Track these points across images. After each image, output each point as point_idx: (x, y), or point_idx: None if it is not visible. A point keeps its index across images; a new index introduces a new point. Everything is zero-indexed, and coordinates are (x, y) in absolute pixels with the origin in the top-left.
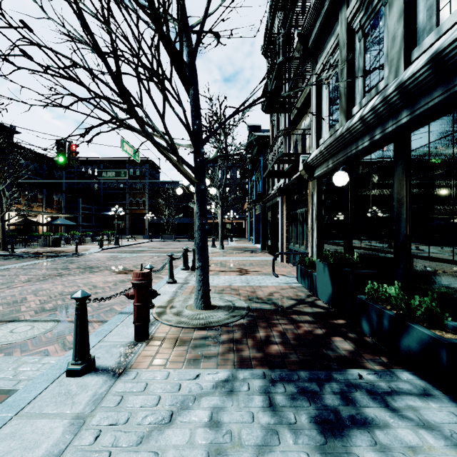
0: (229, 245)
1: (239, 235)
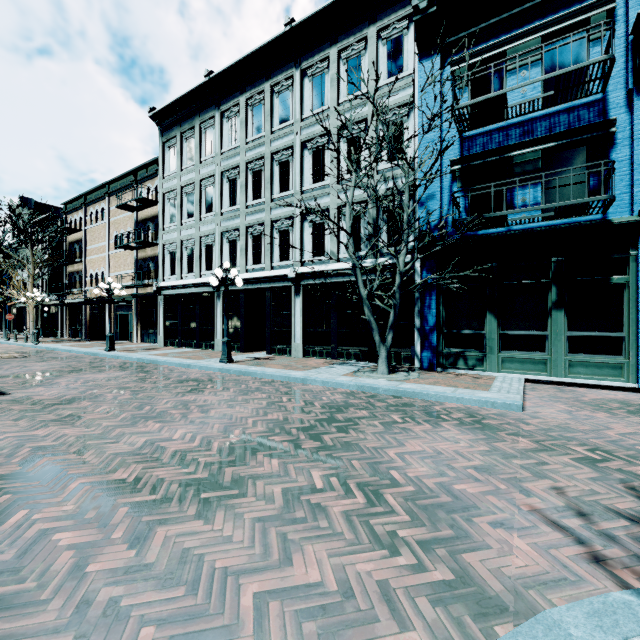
0: None
1: None
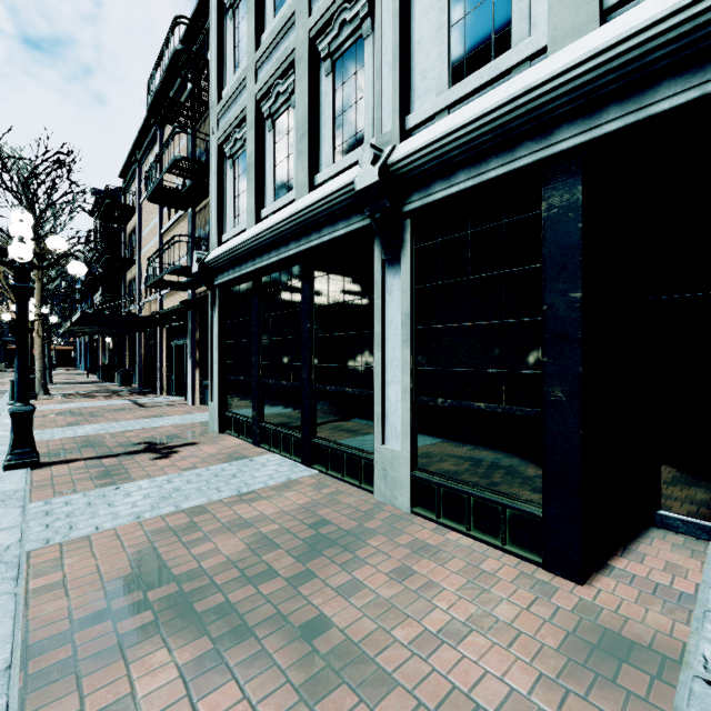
0: (53, 373)
1: (66, 365)
